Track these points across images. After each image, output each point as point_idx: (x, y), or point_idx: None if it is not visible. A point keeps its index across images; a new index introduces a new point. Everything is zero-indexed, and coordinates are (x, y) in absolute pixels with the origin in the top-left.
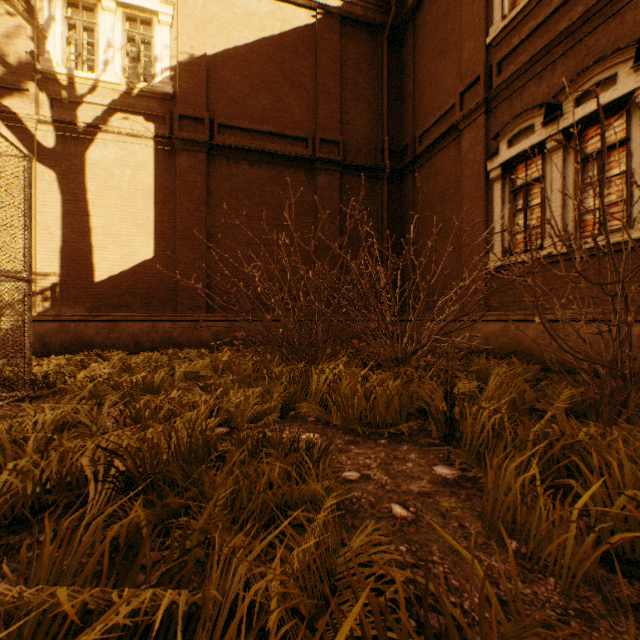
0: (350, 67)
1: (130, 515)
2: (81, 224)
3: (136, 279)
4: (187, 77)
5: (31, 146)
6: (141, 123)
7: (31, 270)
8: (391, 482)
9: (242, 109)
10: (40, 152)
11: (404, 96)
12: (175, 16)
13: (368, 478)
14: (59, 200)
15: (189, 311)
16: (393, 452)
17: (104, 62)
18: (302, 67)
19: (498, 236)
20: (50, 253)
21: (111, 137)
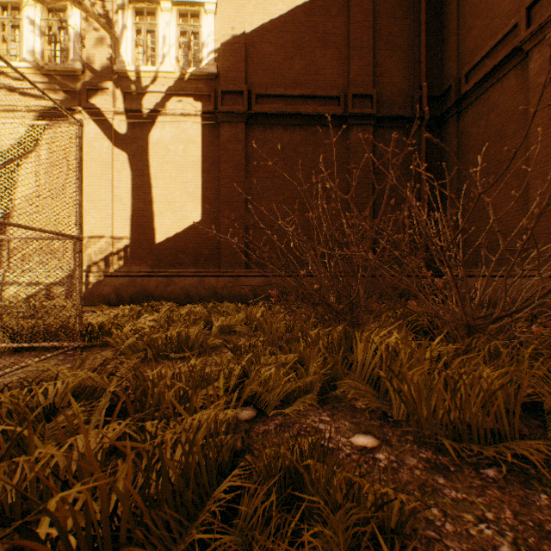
0: (384, 18)
1: None
2: (145, 195)
3: (187, 240)
4: (228, 56)
5: (110, 134)
6: (191, 103)
7: (81, 228)
8: None
9: (277, 77)
10: (116, 138)
11: (445, 36)
12: (218, 4)
13: None
14: (129, 176)
15: (230, 267)
16: (526, 509)
17: (162, 56)
18: (334, 27)
19: None
20: (123, 220)
21: (167, 119)
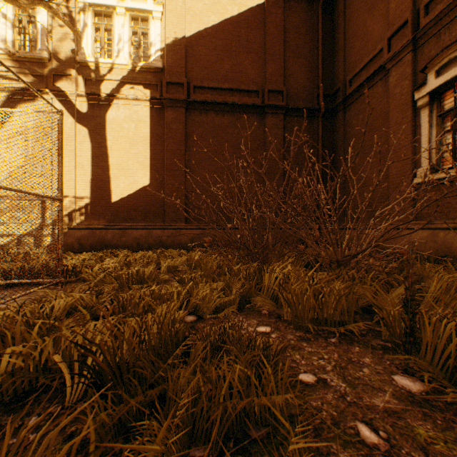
0: (291, 33)
1: (81, 433)
2: (103, 163)
3: (138, 200)
4: (172, 54)
5: (73, 112)
6: (141, 90)
7: (62, 192)
8: (350, 392)
9: (210, 73)
10: (78, 116)
11: (336, 50)
12: (164, 12)
13: (325, 384)
14: (90, 147)
15: (173, 222)
16: (345, 353)
17: (117, 51)
18: (254, 37)
19: (425, 155)
20: (84, 183)
21: (122, 102)
